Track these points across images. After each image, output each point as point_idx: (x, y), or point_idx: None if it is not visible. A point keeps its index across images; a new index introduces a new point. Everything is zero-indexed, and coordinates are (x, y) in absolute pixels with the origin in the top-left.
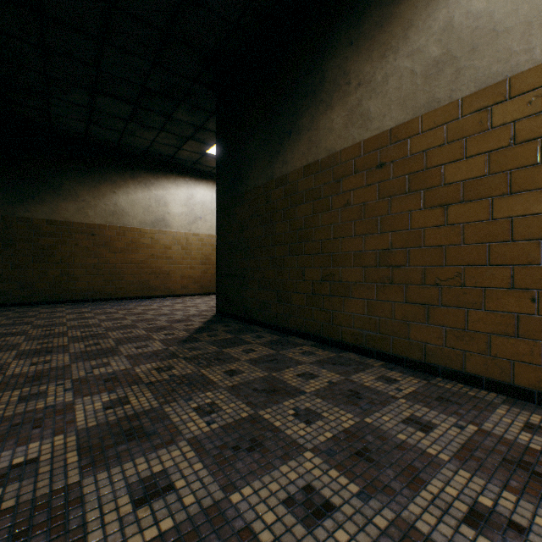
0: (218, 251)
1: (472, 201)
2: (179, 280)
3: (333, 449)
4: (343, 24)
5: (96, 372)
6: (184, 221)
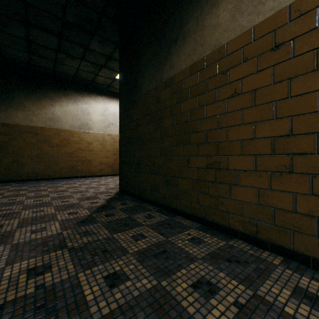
0: (120, 144)
1: None
2: (97, 165)
3: None
4: None
5: None
6: (101, 125)
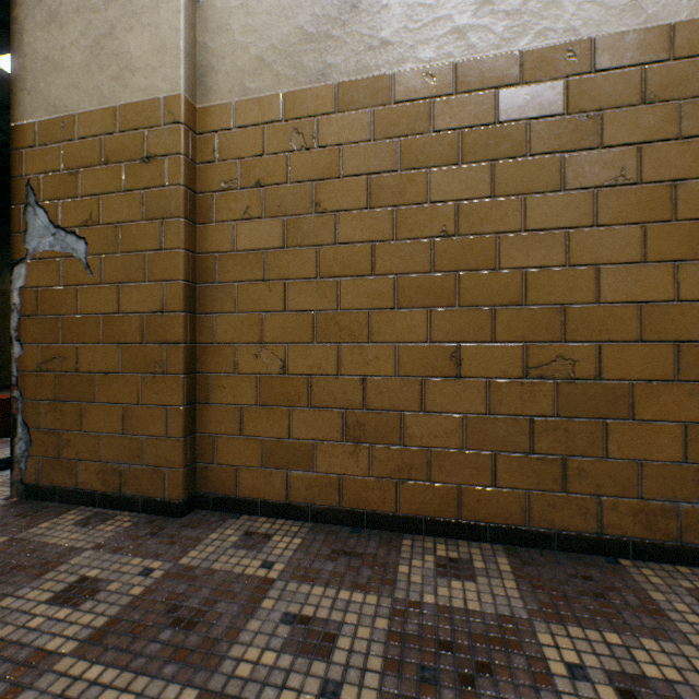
0: None
1: None
2: None
3: None
4: None
5: None
6: None
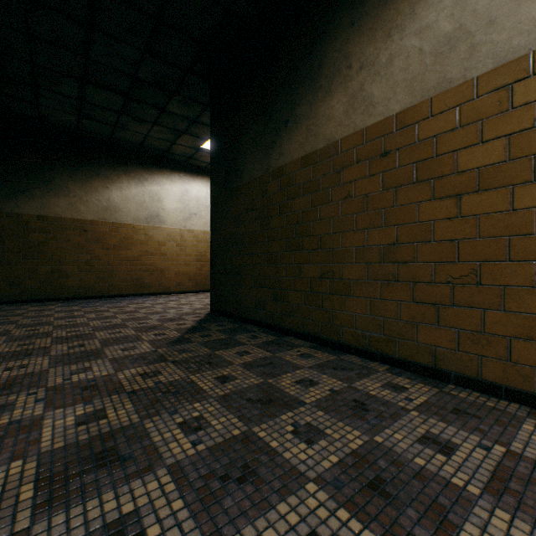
0: (212, 247)
1: (489, 190)
2: (173, 277)
3: (340, 479)
4: (344, 3)
5: (74, 378)
6: (178, 217)
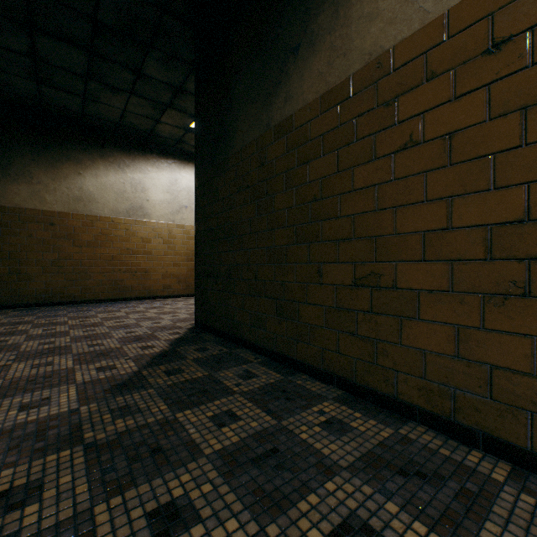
0: (196, 241)
1: None
2: (160, 279)
3: None
4: None
5: None
6: (166, 210)
